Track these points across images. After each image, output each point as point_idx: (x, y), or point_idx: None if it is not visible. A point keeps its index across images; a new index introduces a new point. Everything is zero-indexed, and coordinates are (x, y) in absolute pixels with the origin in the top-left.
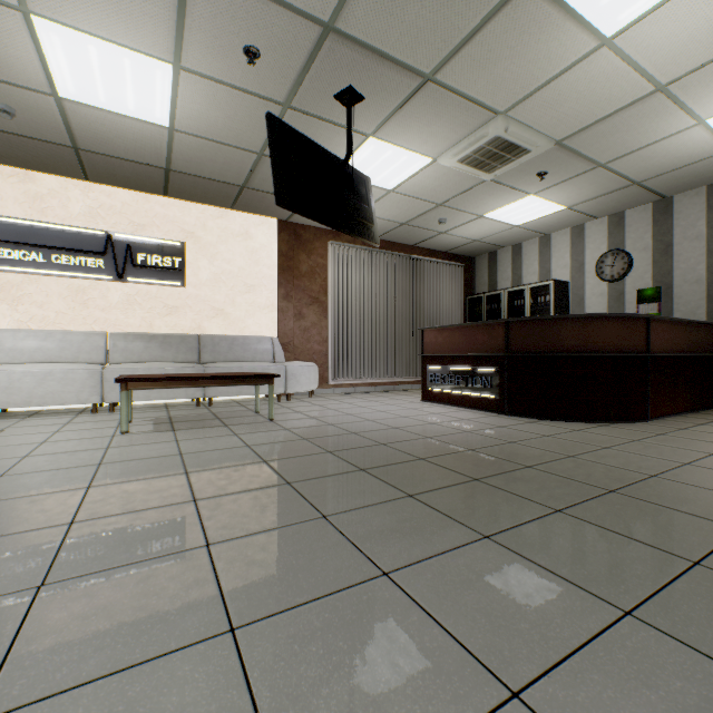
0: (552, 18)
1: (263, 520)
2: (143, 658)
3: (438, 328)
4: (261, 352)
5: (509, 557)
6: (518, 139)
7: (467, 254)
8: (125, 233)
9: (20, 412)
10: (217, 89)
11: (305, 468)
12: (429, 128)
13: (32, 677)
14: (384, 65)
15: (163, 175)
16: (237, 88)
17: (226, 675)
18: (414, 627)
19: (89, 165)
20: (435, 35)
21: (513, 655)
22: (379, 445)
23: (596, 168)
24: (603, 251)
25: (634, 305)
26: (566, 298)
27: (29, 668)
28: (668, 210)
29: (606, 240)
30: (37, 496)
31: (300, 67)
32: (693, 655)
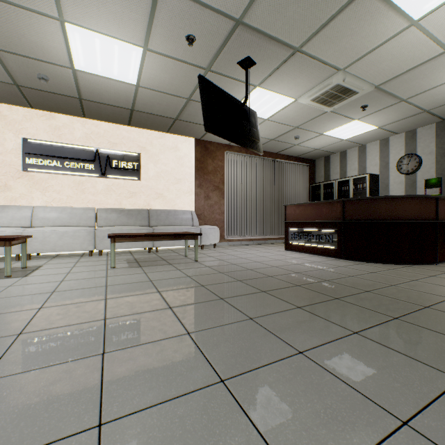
0: (380, 10)
1: (215, 320)
2: (177, 394)
3: (296, 204)
4: (185, 220)
5: (374, 345)
6: (351, 85)
7: (310, 158)
8: (106, 148)
9: (47, 255)
10: (167, 61)
11: (228, 290)
12: (294, 80)
13: (121, 402)
14: (271, 43)
15: (129, 113)
16: (179, 60)
17: (229, 405)
18: (330, 383)
19: (87, 108)
20: (304, 23)
21: (395, 401)
22: (268, 276)
23: (400, 102)
24: (401, 155)
25: (423, 189)
26: (376, 185)
27: (117, 397)
28: None
29: (404, 147)
30: (79, 303)
31: (218, 46)
32: None
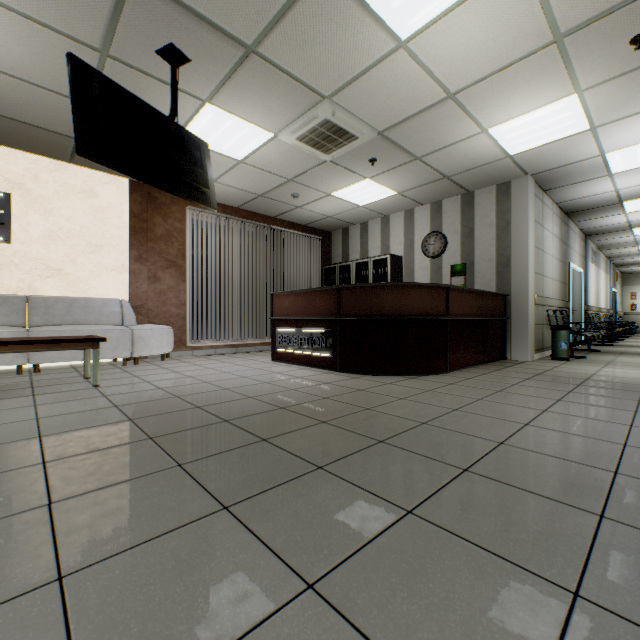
0: (353, 11)
1: None
2: None
3: (285, 293)
4: (107, 315)
5: (232, 531)
6: (346, 125)
7: (324, 229)
8: None
9: None
10: (12, 18)
11: (84, 441)
12: (264, 102)
13: None
14: (203, 27)
15: None
16: (38, 22)
17: None
18: None
19: None
20: (247, 4)
21: None
22: (193, 408)
23: (415, 161)
24: (427, 232)
25: (448, 278)
26: (400, 270)
27: None
28: (472, 202)
29: (429, 223)
30: None
31: (109, 11)
32: (344, 632)
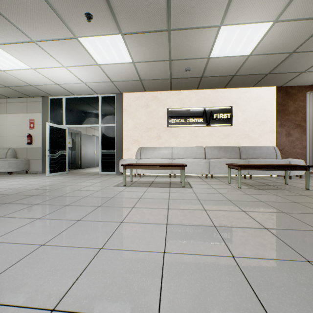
0: None
1: None
2: None
3: None
4: (269, 154)
5: None
6: None
7: None
8: (209, 107)
9: (179, 175)
10: (290, 25)
11: None
12: None
13: None
14: None
15: (229, 79)
16: (303, 19)
17: None
18: None
19: (202, 83)
20: None
21: None
22: None
23: None
24: None
25: None
26: None
27: None
28: None
29: None
30: (267, 212)
31: None
32: None
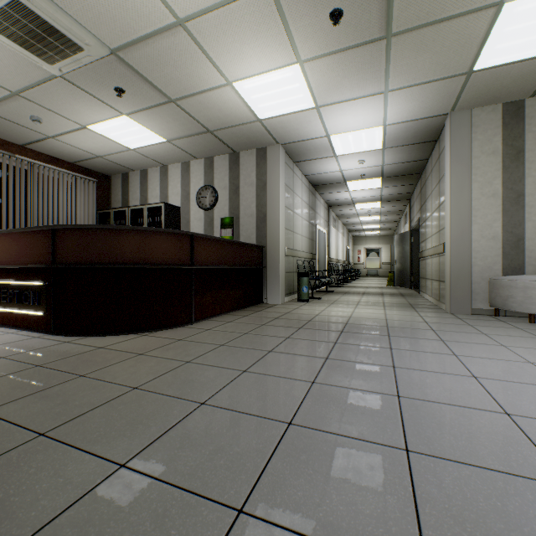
0: None
1: None
2: None
3: None
4: None
5: None
6: (55, 21)
7: (101, 171)
8: None
9: None
10: None
11: None
12: None
13: None
14: None
15: None
16: None
17: None
18: None
19: None
20: None
21: None
22: None
23: (171, 103)
24: (202, 185)
25: (219, 229)
26: (177, 219)
27: None
28: (238, 161)
29: (203, 177)
30: None
31: None
32: None
